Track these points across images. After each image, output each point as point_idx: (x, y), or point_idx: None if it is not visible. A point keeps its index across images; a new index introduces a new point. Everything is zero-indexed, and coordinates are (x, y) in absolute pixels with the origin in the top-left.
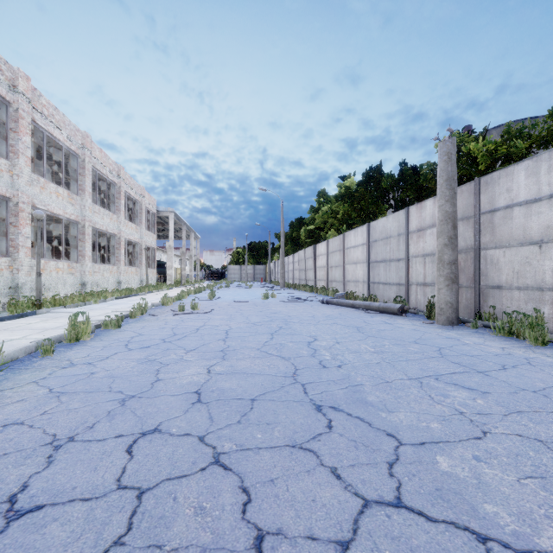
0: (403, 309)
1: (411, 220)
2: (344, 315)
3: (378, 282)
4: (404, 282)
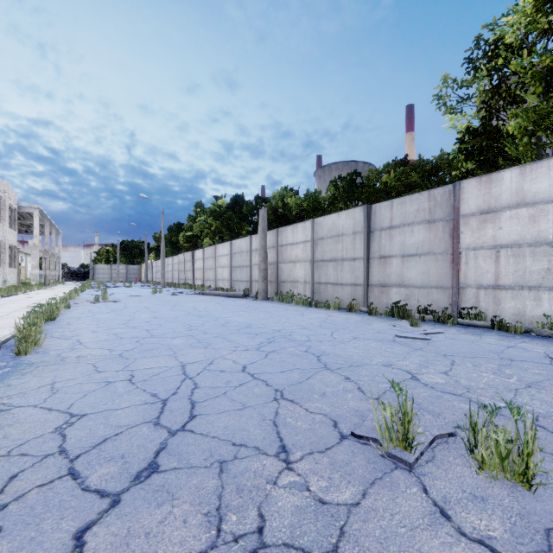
0: (246, 295)
1: (253, 244)
2: (213, 299)
3: (237, 280)
4: (250, 280)
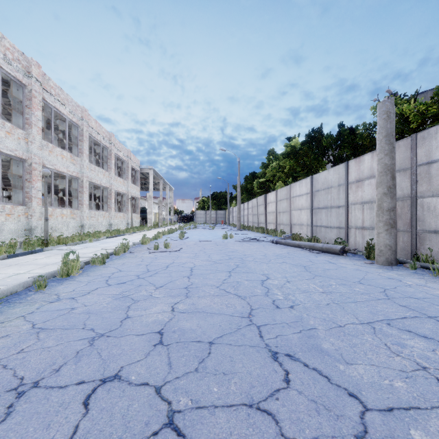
0: (344, 250)
1: (350, 173)
2: (292, 255)
3: (320, 225)
4: (344, 225)
